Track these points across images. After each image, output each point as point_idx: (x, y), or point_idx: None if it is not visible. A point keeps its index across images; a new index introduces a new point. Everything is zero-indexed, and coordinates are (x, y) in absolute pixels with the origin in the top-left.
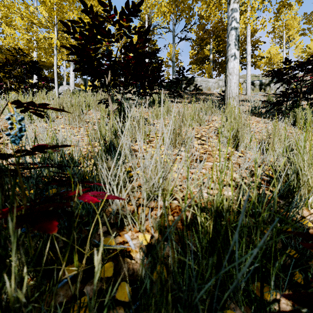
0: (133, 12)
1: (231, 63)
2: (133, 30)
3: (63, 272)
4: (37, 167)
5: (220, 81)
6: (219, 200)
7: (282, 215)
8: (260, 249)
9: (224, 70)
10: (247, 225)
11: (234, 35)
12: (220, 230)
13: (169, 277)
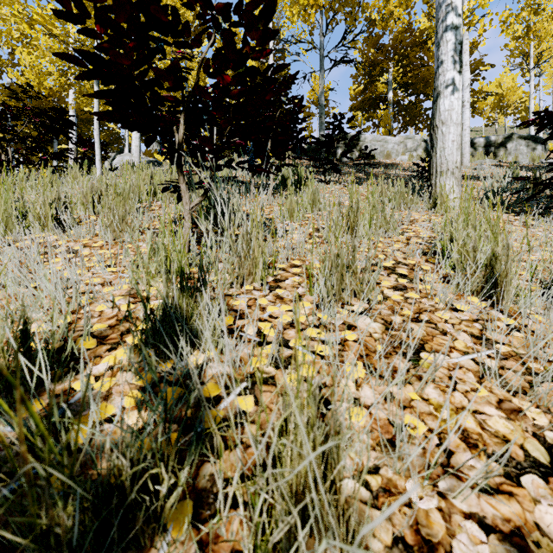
0: None
1: (445, 101)
2: (234, 12)
3: None
4: None
5: (409, 140)
6: None
7: None
8: None
9: (414, 120)
10: None
11: (453, 42)
12: None
13: None
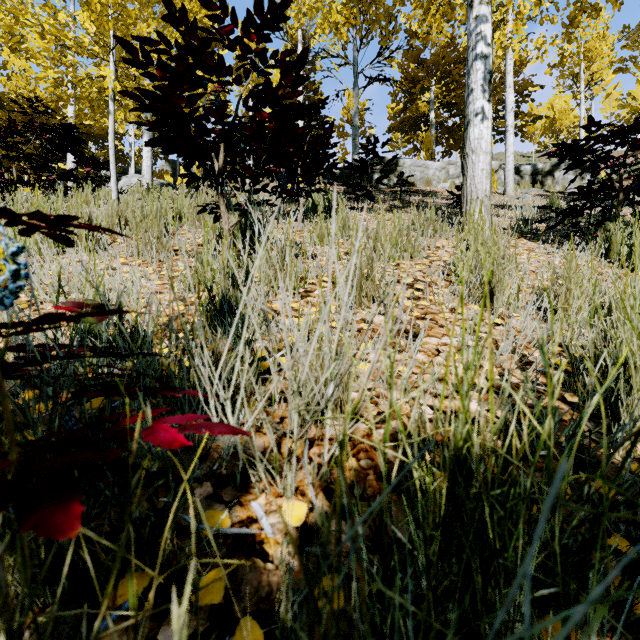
0: (271, 21)
1: (475, 129)
2: (271, 58)
3: (113, 593)
4: (58, 354)
5: (452, 166)
6: (463, 433)
7: (594, 456)
8: (563, 554)
9: (458, 144)
10: (528, 495)
11: (482, 71)
12: (464, 499)
13: (353, 633)
